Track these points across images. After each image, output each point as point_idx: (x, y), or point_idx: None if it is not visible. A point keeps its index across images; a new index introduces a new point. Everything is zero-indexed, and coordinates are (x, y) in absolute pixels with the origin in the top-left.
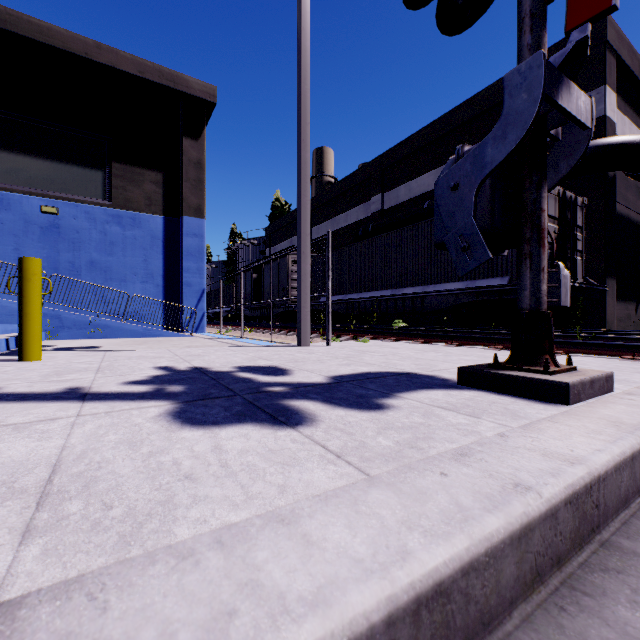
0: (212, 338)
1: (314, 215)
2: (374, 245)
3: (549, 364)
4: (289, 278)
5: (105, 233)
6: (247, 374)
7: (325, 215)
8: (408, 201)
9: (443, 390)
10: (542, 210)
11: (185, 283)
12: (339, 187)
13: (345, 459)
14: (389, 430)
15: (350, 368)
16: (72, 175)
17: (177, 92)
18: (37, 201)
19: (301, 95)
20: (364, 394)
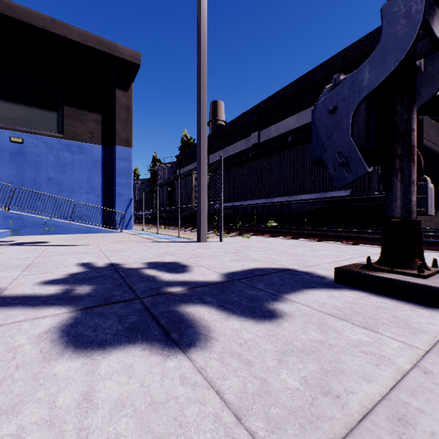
0: (136, 234)
1: (211, 146)
2: (253, 167)
3: (423, 268)
4: (193, 190)
5: (59, 157)
6: (153, 271)
7: (218, 146)
8: (277, 137)
9: (325, 290)
10: (412, 129)
11: (118, 194)
12: (228, 127)
13: (247, 425)
14: (290, 356)
15: (239, 264)
16: (34, 115)
17: (112, 56)
18: (8, 133)
19: (200, 51)
20: (255, 296)
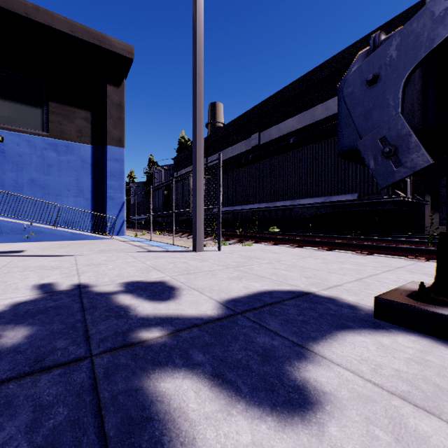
0: (127, 241)
1: (209, 148)
2: (254, 169)
3: None
4: (190, 194)
5: (43, 157)
6: (128, 298)
7: (217, 148)
8: (278, 138)
9: (367, 334)
10: None
11: (109, 197)
12: (227, 128)
13: None
14: None
15: (242, 284)
16: (16, 111)
17: (102, 49)
18: None
19: (196, 36)
20: (269, 349)
